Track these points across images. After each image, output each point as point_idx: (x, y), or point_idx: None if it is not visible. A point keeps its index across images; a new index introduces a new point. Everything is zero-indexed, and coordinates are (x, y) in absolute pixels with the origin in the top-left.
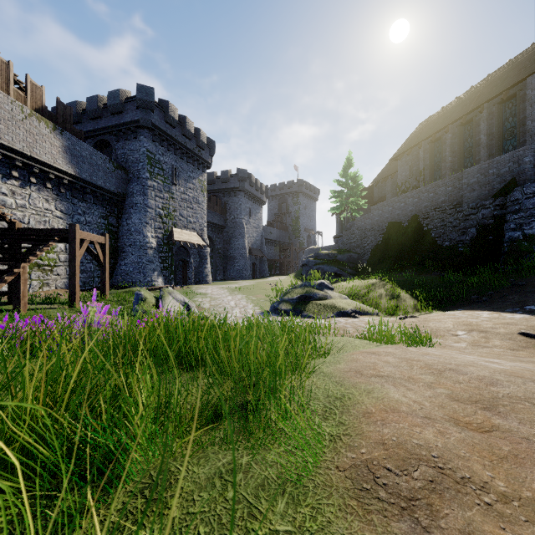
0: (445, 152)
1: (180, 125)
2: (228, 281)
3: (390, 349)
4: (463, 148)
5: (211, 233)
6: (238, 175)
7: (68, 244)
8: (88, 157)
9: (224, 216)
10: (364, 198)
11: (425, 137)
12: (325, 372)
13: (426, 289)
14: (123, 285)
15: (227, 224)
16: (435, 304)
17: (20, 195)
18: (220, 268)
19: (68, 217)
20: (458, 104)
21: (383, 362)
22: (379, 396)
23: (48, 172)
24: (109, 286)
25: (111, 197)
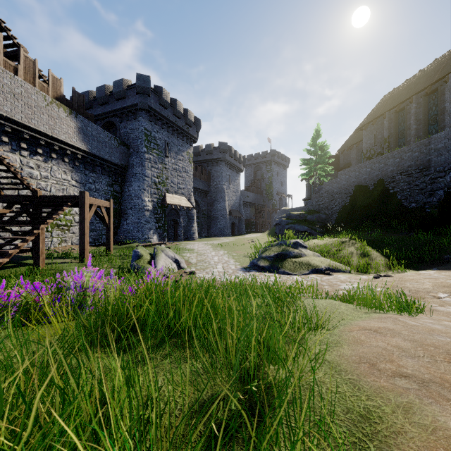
0: (410, 121)
1: (171, 107)
2: (211, 237)
3: (389, 322)
4: (428, 116)
5: (197, 197)
6: (220, 148)
7: (79, 208)
8: (97, 136)
9: (208, 182)
10: (330, 165)
11: (390, 108)
12: (330, 361)
13: (396, 248)
14: (125, 241)
15: (211, 189)
16: (406, 263)
17: (44, 168)
18: (204, 227)
19: (82, 186)
20: (422, 75)
21: (395, 348)
22: (427, 425)
23: (66, 149)
24: (114, 242)
25: (116, 168)
